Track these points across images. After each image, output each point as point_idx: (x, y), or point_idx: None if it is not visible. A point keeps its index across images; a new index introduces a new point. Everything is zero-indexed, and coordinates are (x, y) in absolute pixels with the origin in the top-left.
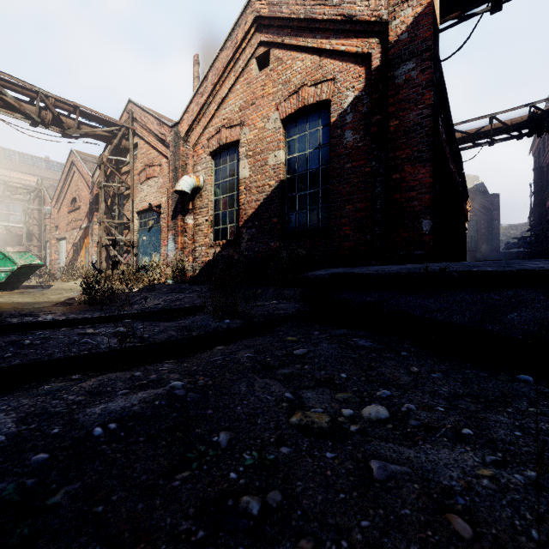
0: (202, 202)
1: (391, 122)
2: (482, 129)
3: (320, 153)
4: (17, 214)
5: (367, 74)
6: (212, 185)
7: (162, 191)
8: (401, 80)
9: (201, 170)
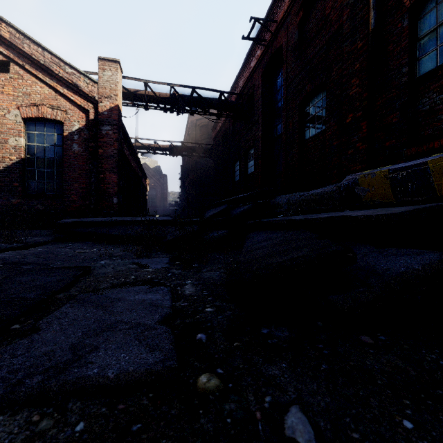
0: None
1: (100, 150)
2: (151, 145)
3: (55, 149)
4: None
5: (87, 119)
6: None
7: None
8: (105, 132)
9: None
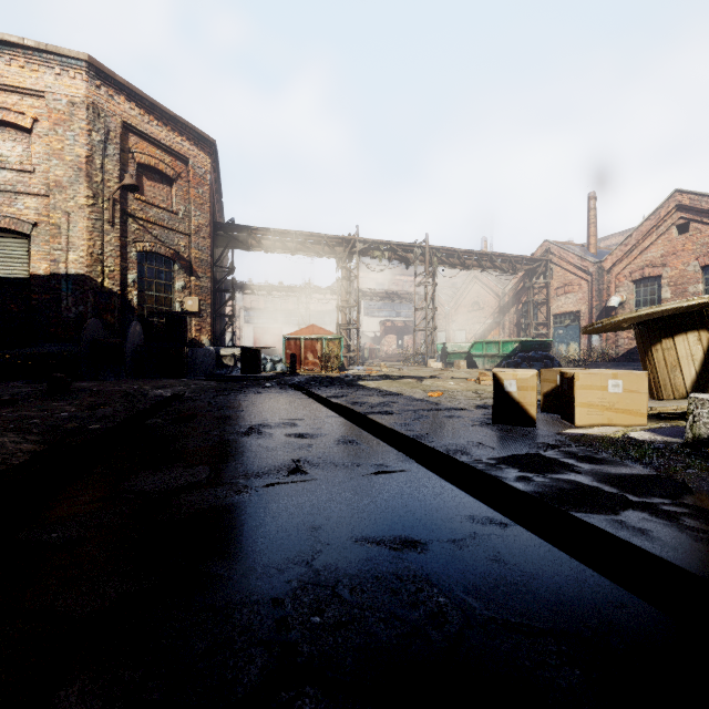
0: (624, 311)
1: None
2: None
3: None
4: (404, 311)
5: None
6: (633, 301)
7: (581, 302)
8: None
9: (622, 291)
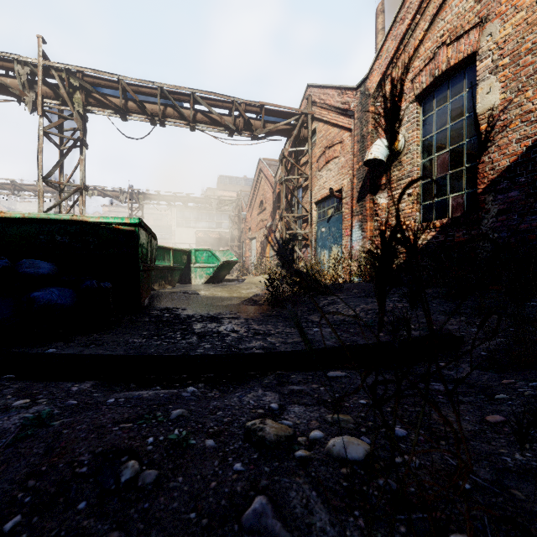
0: (402, 170)
1: None
2: None
3: None
4: (226, 222)
5: None
6: (418, 143)
7: (344, 172)
8: None
9: (399, 127)
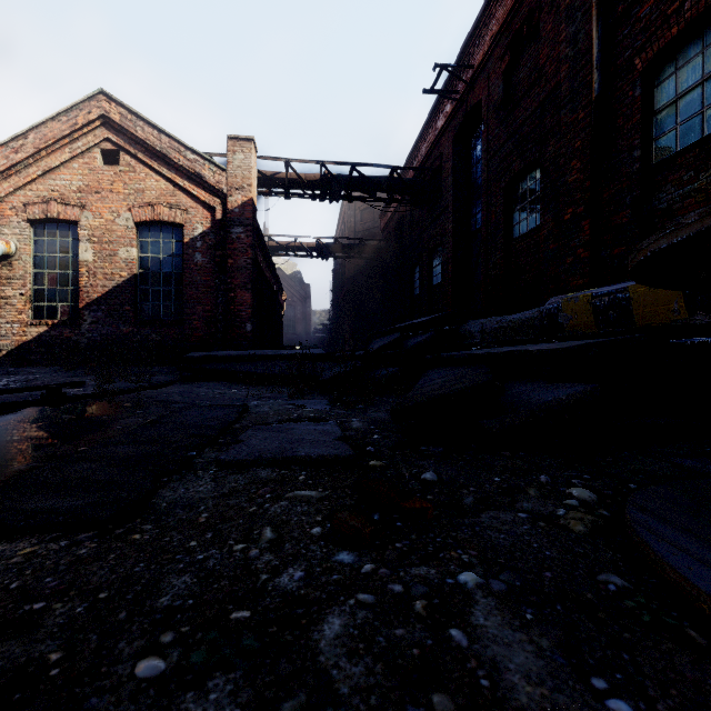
0: (14, 272)
1: (229, 260)
2: (290, 244)
3: (174, 261)
4: None
5: (213, 219)
6: (31, 256)
7: None
8: (235, 236)
9: (10, 234)
